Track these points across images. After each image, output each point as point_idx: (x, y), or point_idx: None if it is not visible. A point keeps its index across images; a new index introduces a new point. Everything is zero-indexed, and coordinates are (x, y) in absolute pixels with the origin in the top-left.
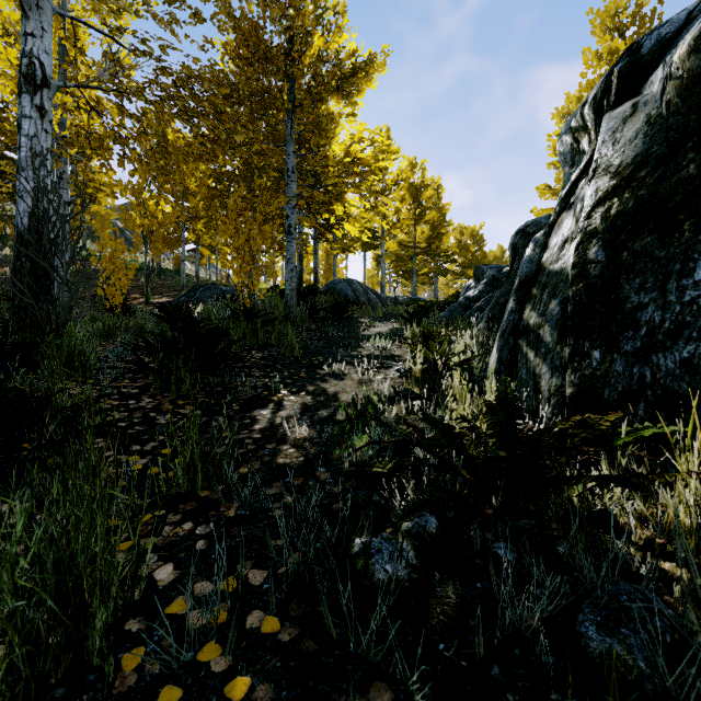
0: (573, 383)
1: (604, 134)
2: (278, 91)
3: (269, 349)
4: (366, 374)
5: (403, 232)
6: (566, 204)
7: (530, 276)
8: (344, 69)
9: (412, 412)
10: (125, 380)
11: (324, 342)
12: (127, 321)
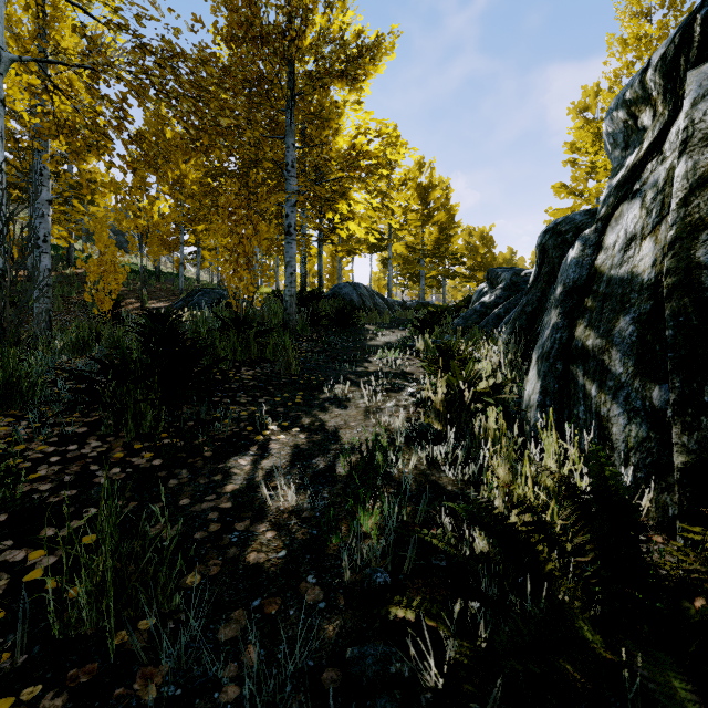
0: (687, 449)
1: (693, 94)
2: (276, 75)
3: (263, 366)
4: (374, 400)
5: (411, 234)
6: (627, 192)
7: (580, 283)
8: (348, 49)
9: (435, 462)
10: (74, 413)
11: (326, 354)
12: (115, 329)
